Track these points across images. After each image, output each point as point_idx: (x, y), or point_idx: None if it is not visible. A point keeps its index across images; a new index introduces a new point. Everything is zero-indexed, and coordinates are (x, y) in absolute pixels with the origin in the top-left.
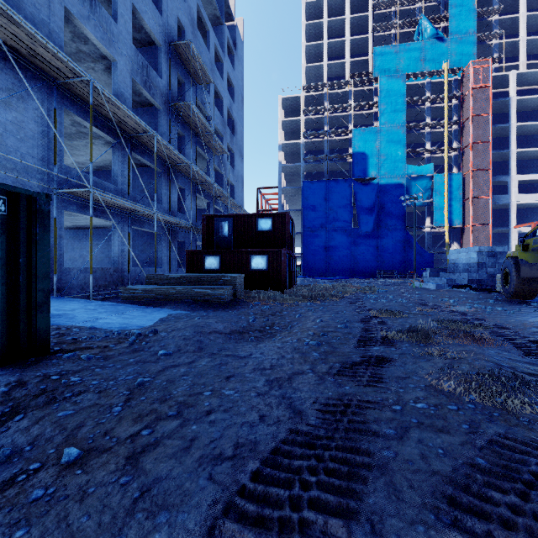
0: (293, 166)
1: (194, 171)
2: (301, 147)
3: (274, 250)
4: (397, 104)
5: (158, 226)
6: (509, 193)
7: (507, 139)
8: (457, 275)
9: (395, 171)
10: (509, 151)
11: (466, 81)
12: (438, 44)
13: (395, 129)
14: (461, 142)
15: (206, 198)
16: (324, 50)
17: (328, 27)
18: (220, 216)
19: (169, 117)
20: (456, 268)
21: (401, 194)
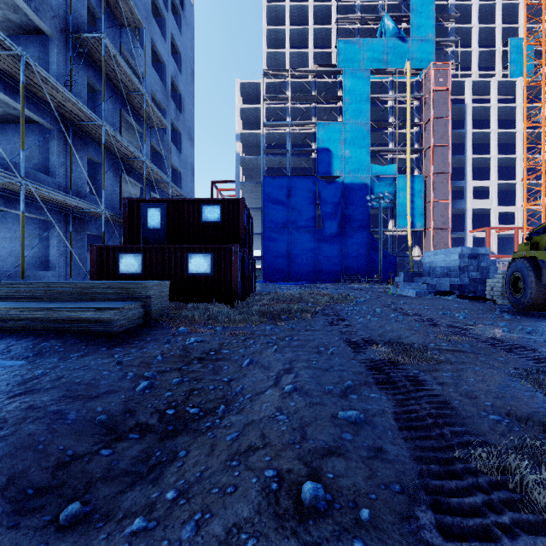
0: (253, 158)
1: (112, 138)
2: (261, 138)
3: (221, 246)
4: (361, 100)
5: (47, 209)
6: (465, 198)
7: (462, 146)
8: (436, 280)
9: (359, 170)
10: (465, 157)
11: (427, 83)
12: (400, 44)
13: (359, 125)
14: (422, 145)
15: (138, 182)
16: (287, 37)
17: (290, 12)
18: (149, 200)
19: (69, 53)
20: (432, 272)
21: (365, 195)
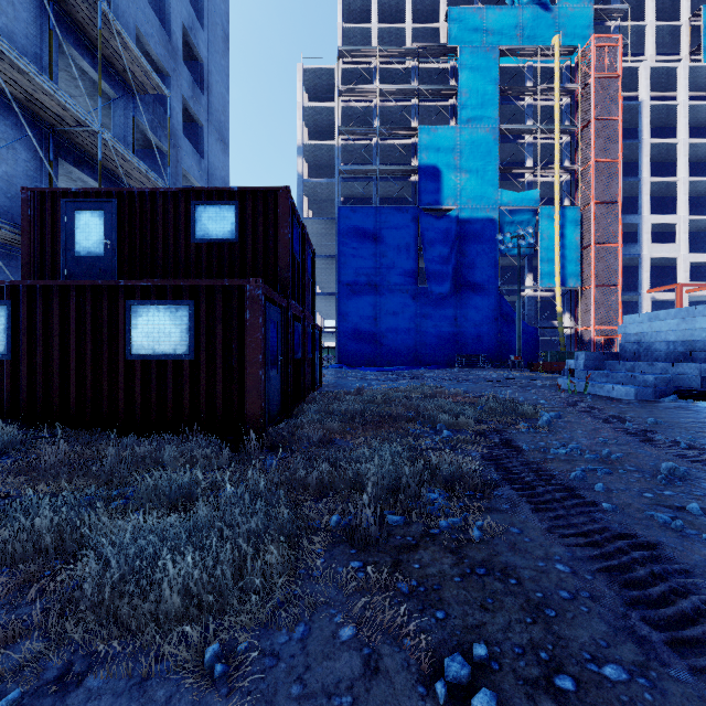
0: (323, 183)
1: (1, 58)
2: (335, 152)
3: (216, 283)
4: (486, 93)
5: None
6: (640, 242)
7: (631, 166)
8: (662, 366)
9: (483, 198)
10: (640, 180)
11: (584, 68)
12: (541, 14)
13: (483, 131)
14: (575, 161)
15: (104, 185)
16: (373, 5)
17: None
18: (79, 193)
19: None
20: (644, 352)
21: (492, 235)
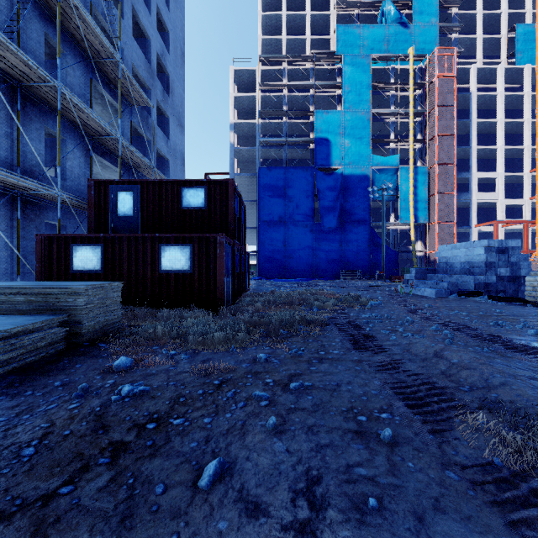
0: (248, 149)
1: (75, 107)
2: (257, 128)
3: (202, 235)
4: (362, 87)
5: None
6: (470, 191)
7: (466, 137)
8: (456, 277)
9: (360, 160)
10: (470, 148)
11: (431, 70)
12: (402, 30)
13: (360, 114)
14: (425, 134)
15: (115, 166)
16: (283, 23)
17: None
18: (119, 182)
19: None
20: (449, 268)
21: (366, 187)
